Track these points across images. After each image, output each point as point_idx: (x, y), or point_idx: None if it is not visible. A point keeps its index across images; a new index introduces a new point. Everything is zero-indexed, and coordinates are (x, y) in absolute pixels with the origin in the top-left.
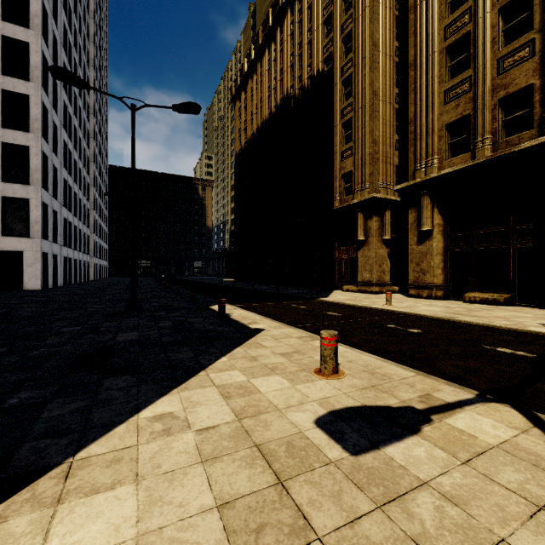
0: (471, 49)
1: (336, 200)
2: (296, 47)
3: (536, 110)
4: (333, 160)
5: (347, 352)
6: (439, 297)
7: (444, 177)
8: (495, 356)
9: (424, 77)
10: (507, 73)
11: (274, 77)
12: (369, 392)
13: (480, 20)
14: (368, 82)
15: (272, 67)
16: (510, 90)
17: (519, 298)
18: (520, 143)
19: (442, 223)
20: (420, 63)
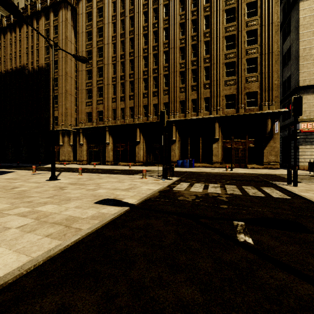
0: (92, 94)
1: (51, 126)
2: (30, 46)
3: (103, 117)
4: (49, 109)
5: (40, 171)
6: (85, 164)
7: (85, 128)
8: (71, 170)
9: (81, 95)
10: (99, 105)
11: (15, 51)
12: (40, 173)
13: (93, 87)
14: (64, 85)
15: (13, 45)
16: (99, 110)
17: (102, 163)
18: (101, 124)
19: (86, 141)
20: (80, 90)
